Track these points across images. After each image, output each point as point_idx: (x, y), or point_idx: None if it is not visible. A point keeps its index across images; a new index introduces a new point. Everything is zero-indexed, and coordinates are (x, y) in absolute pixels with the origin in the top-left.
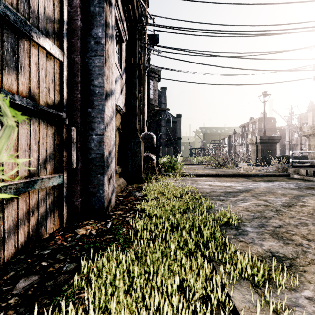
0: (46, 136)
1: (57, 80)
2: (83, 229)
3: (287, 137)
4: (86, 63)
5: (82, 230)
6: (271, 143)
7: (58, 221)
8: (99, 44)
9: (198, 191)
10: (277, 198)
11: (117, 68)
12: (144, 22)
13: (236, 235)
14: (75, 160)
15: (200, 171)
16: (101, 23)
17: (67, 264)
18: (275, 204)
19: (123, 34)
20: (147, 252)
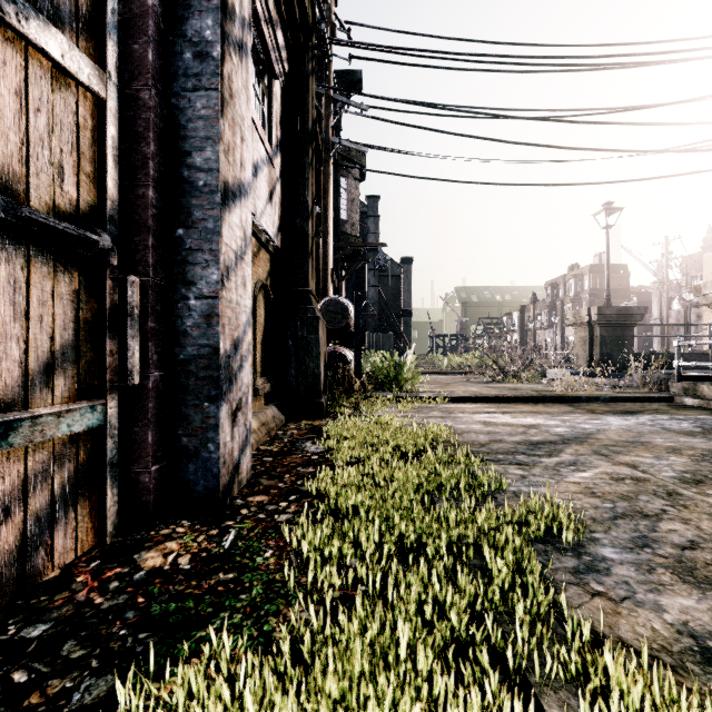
0: (50, 297)
1: (88, 147)
2: (157, 550)
3: (656, 310)
4: (173, 110)
5: (154, 555)
6: (625, 324)
7: (90, 530)
8: (205, 58)
9: (459, 439)
10: (661, 459)
11: (261, 137)
12: (327, 37)
13: (578, 571)
14: (136, 364)
15: (458, 387)
16: (212, 4)
17: (88, 680)
18: (661, 477)
19: (276, 57)
20: (330, 651)
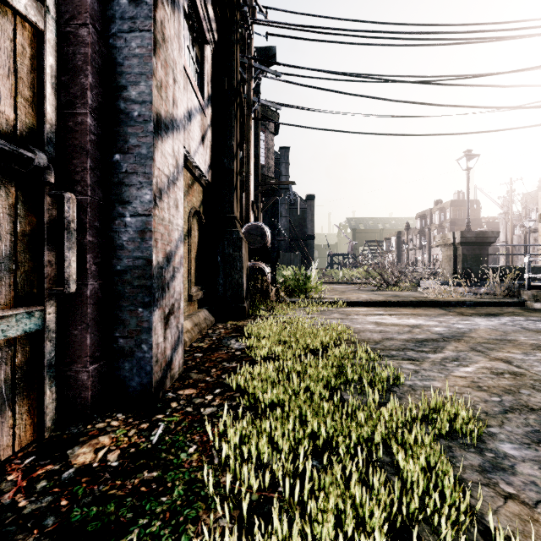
0: None
1: (27, 73)
2: (90, 445)
3: (502, 235)
4: (111, 49)
5: (86, 451)
6: (482, 245)
7: (29, 426)
8: (139, 3)
9: (357, 337)
10: (529, 355)
11: (194, 89)
12: (249, 17)
13: (485, 470)
14: (73, 274)
15: (352, 294)
16: None
17: None
18: (535, 372)
19: (207, 27)
20: None
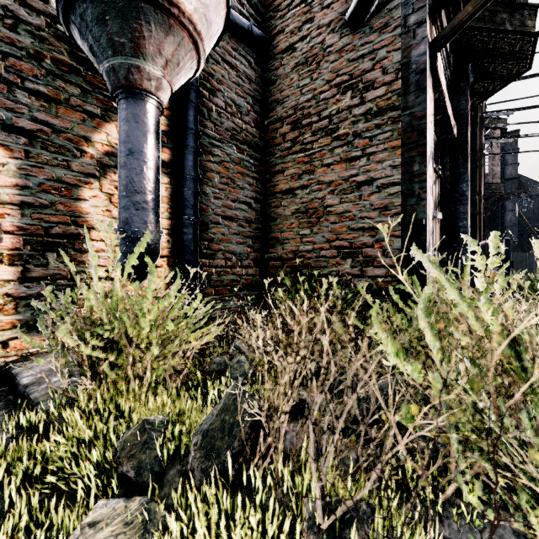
0: None
1: (438, 231)
2: None
3: None
4: (452, 211)
5: None
6: None
7: None
8: (463, 195)
9: None
10: None
11: None
12: None
13: None
14: None
15: None
16: (465, 180)
17: None
18: None
19: None
20: None
